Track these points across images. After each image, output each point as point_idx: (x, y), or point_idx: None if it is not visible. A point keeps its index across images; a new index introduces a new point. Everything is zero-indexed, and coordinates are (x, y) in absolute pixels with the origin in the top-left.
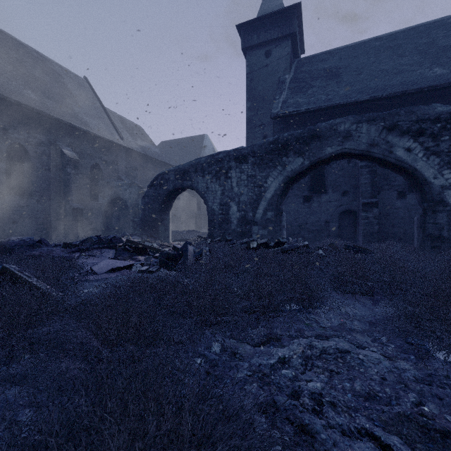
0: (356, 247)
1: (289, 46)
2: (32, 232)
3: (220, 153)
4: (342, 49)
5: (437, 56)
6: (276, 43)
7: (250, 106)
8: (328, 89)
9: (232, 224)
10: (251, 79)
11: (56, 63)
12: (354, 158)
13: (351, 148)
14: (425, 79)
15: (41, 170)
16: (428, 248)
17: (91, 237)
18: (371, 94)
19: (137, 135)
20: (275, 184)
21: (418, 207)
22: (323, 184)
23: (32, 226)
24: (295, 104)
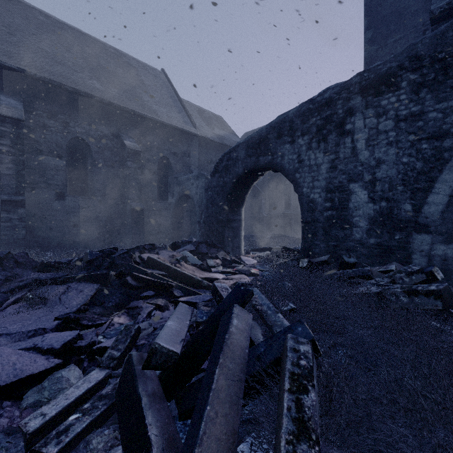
0: None
1: None
2: (94, 236)
3: (326, 91)
4: None
5: None
6: None
7: (372, 36)
8: None
9: (354, 229)
10: None
11: (134, 58)
12: None
13: None
14: None
15: (104, 167)
16: None
17: (87, 252)
18: None
19: (215, 125)
20: None
21: None
22: None
23: (93, 230)
24: None
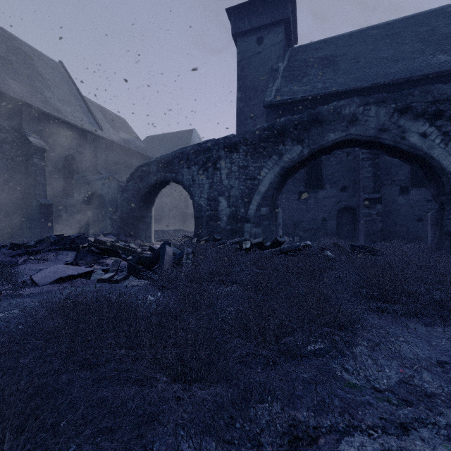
0: (365, 247)
1: (283, 33)
2: None
3: (207, 142)
4: (337, 38)
5: (440, 43)
6: (269, 29)
7: (241, 96)
8: (325, 77)
9: (221, 221)
10: (242, 68)
11: (26, 43)
12: (359, 146)
13: (358, 134)
14: (429, 66)
15: (3, 160)
16: (447, 248)
17: (48, 236)
18: (371, 82)
19: (120, 127)
20: (270, 176)
21: (422, 203)
22: (320, 179)
23: None
24: (290, 93)
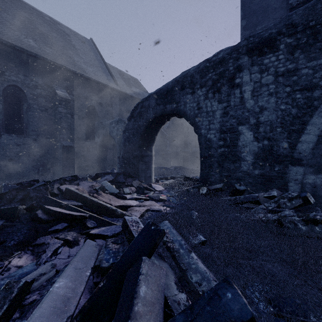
0: None
1: None
2: (29, 168)
3: (219, 52)
4: None
5: None
6: None
7: (246, 24)
8: None
9: (242, 162)
10: None
11: (67, 27)
12: None
13: None
14: None
15: (38, 111)
16: None
17: (2, 185)
18: None
19: (133, 84)
20: None
21: None
22: None
23: (28, 163)
24: None
